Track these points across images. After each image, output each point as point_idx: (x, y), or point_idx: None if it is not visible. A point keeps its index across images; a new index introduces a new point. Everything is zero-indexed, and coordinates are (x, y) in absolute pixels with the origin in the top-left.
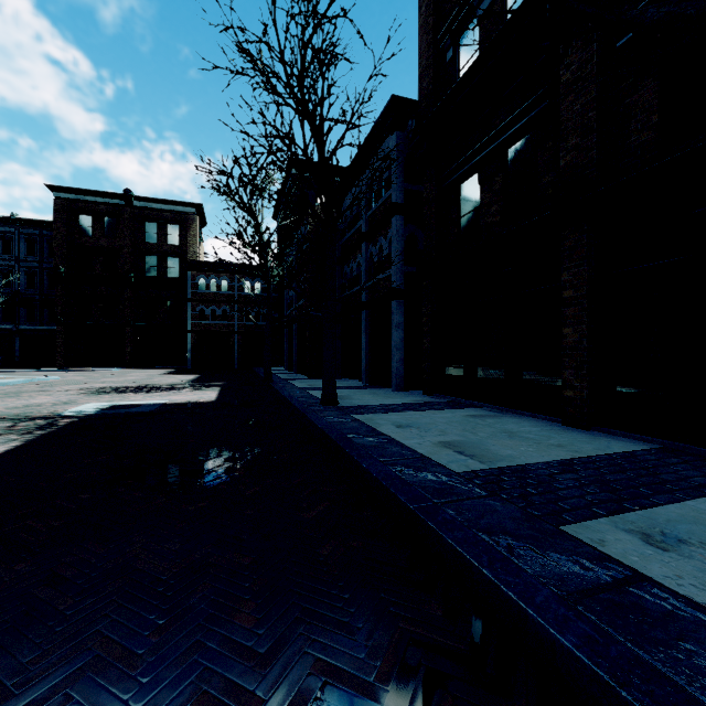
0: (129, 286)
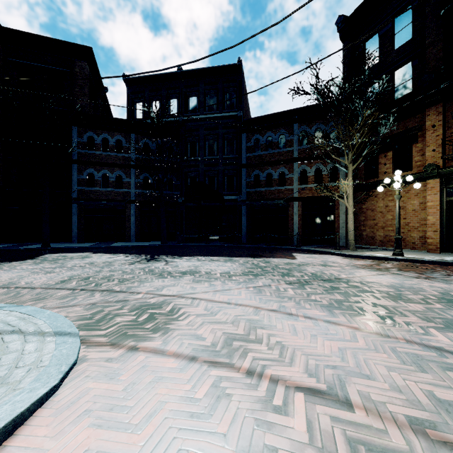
0: None
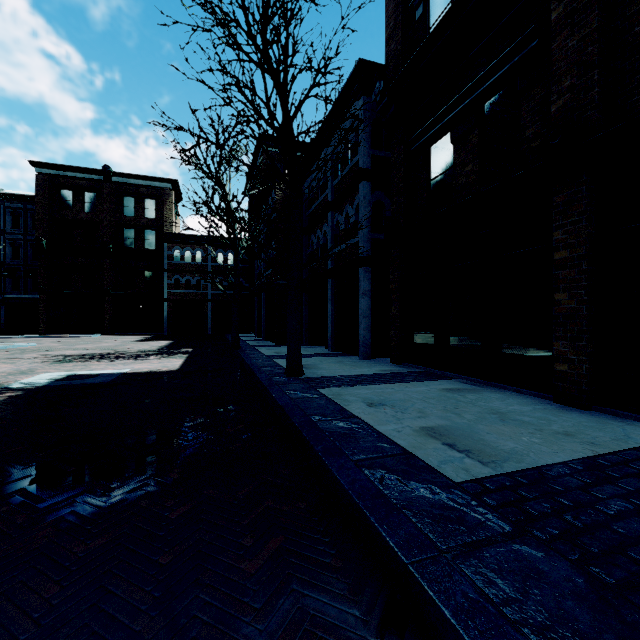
0: (108, 257)
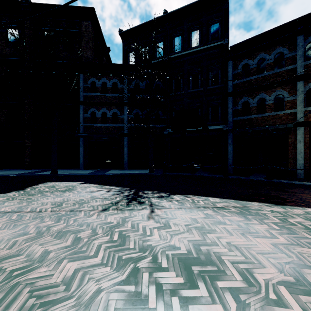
0: None
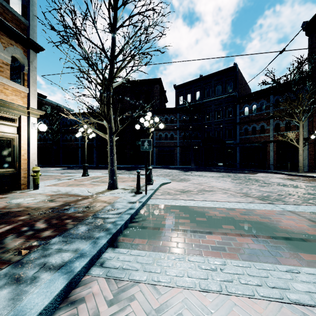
0: None
